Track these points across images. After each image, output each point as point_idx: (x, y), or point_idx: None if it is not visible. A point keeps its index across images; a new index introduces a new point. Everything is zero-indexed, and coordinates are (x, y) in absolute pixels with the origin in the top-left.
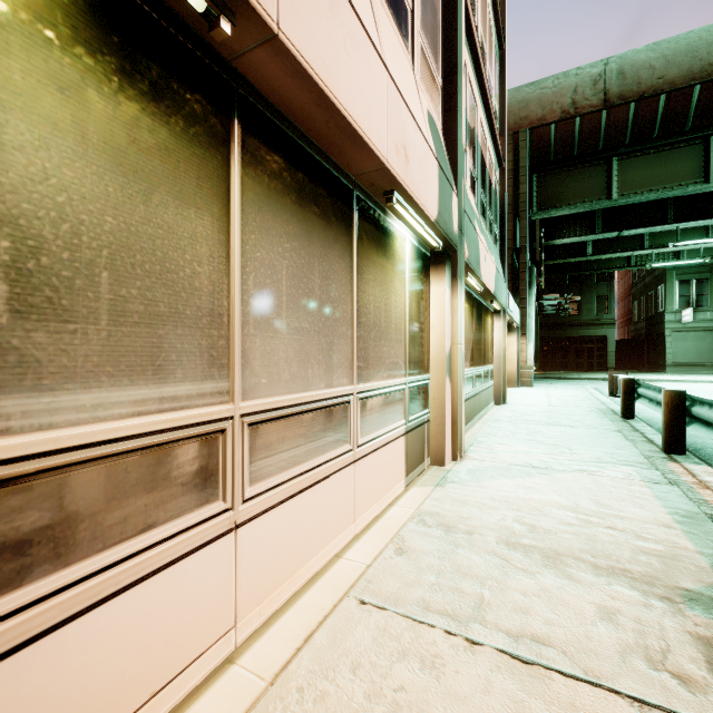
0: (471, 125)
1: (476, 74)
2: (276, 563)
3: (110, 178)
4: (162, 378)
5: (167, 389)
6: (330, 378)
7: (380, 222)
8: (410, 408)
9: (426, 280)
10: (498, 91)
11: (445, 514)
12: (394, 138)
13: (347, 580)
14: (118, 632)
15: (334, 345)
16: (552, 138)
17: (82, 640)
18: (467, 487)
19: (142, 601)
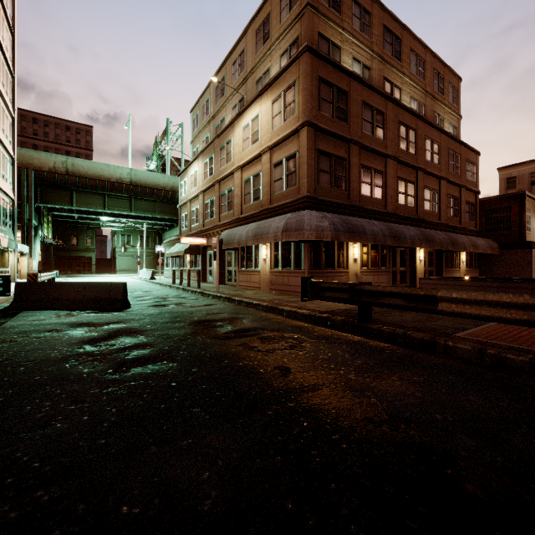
0: None
1: (0, 189)
2: None
3: None
4: None
5: None
6: None
7: None
8: None
9: None
10: (12, 174)
11: None
12: None
13: None
14: None
15: None
16: (46, 176)
17: None
18: None
19: None
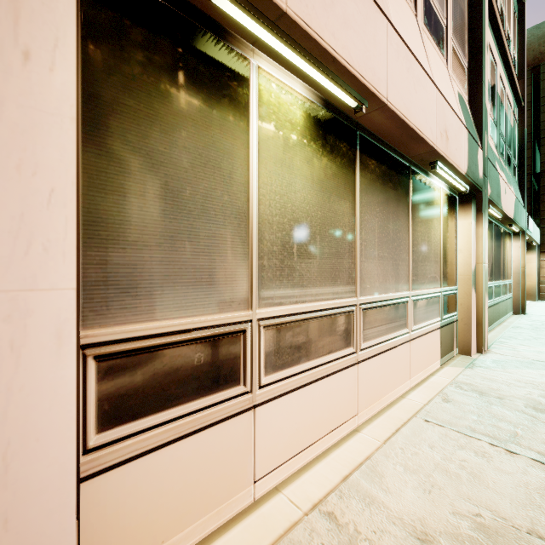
0: (491, 83)
1: (495, 39)
2: (373, 389)
3: (319, 194)
4: (333, 283)
5: (335, 288)
6: (397, 286)
7: (424, 182)
8: (443, 310)
9: (454, 216)
10: (516, 40)
11: (477, 385)
12: (440, 128)
13: (412, 409)
14: (321, 396)
15: (399, 266)
16: None
17: (312, 394)
18: (493, 371)
19: (327, 385)
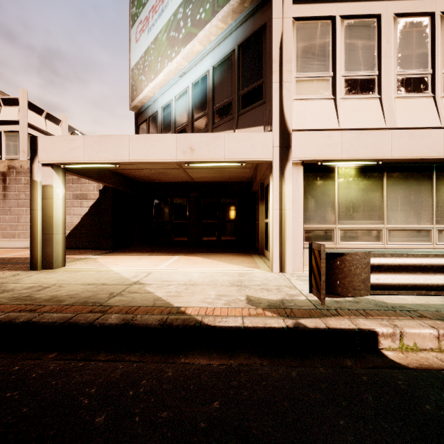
0: None
1: None
2: None
3: (362, 193)
4: (369, 220)
5: (370, 221)
6: (419, 222)
7: None
8: None
9: None
10: None
11: None
12: None
13: None
14: None
15: (421, 213)
16: None
17: None
18: None
19: None
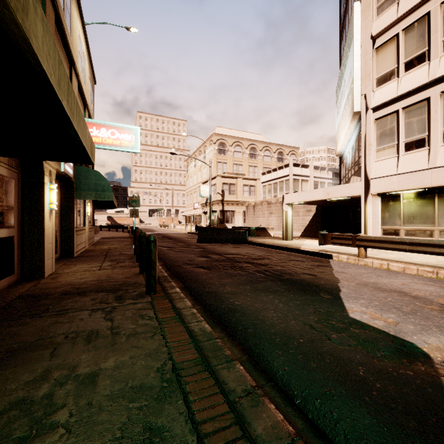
0: None
1: None
2: None
3: (419, 207)
4: (425, 224)
5: (425, 225)
6: None
7: None
8: None
9: None
10: None
11: None
12: None
13: None
14: None
15: None
16: None
17: None
18: None
19: None
